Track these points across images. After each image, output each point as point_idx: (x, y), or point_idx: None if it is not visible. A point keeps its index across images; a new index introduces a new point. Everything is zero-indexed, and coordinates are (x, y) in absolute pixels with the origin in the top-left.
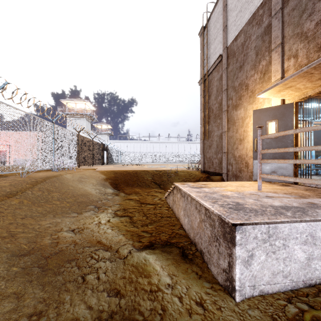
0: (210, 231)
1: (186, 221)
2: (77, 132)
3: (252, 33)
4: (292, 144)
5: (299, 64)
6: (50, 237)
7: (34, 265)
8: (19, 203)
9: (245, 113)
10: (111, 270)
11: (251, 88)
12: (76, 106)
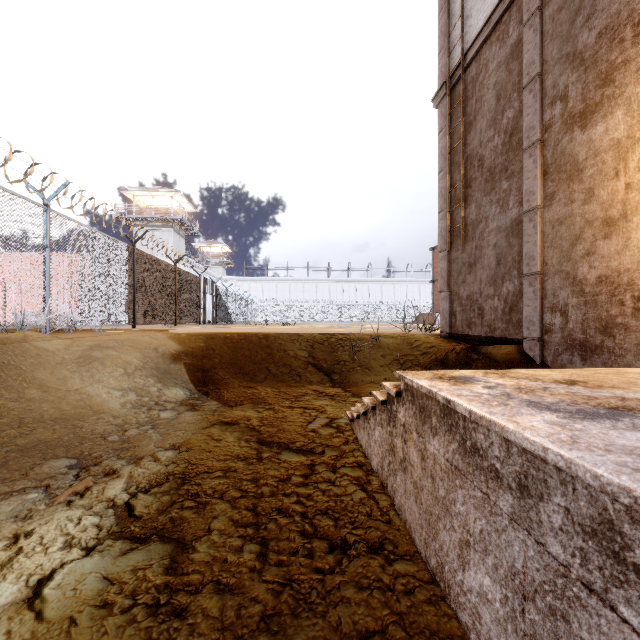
0: None
1: None
2: (131, 241)
3: None
4: None
5: None
6: None
7: None
8: None
9: (633, 122)
10: None
11: None
12: (155, 203)
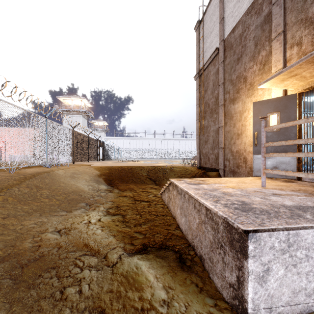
0: (212, 235)
1: (183, 221)
2: (72, 127)
3: (251, 23)
4: (295, 138)
5: (303, 52)
6: (31, 240)
7: (5, 275)
8: (3, 201)
9: (243, 107)
10: (96, 281)
11: (249, 80)
12: (73, 103)
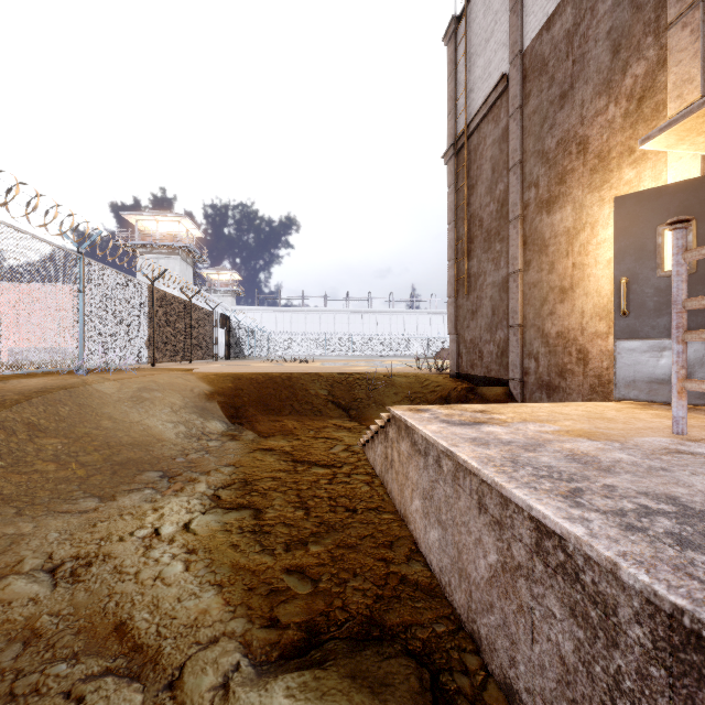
0: (574, 642)
1: (433, 537)
2: (150, 280)
3: None
4: None
5: None
6: None
7: None
8: None
9: (576, 218)
10: None
11: (595, 147)
12: (160, 228)
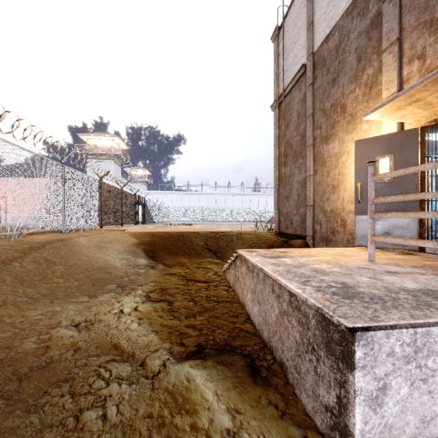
0: (299, 333)
1: (255, 310)
2: (100, 177)
3: (352, 29)
4: (416, 191)
5: (428, 69)
6: (36, 339)
7: None
8: None
9: (340, 147)
10: (129, 401)
11: (349, 110)
12: (101, 143)
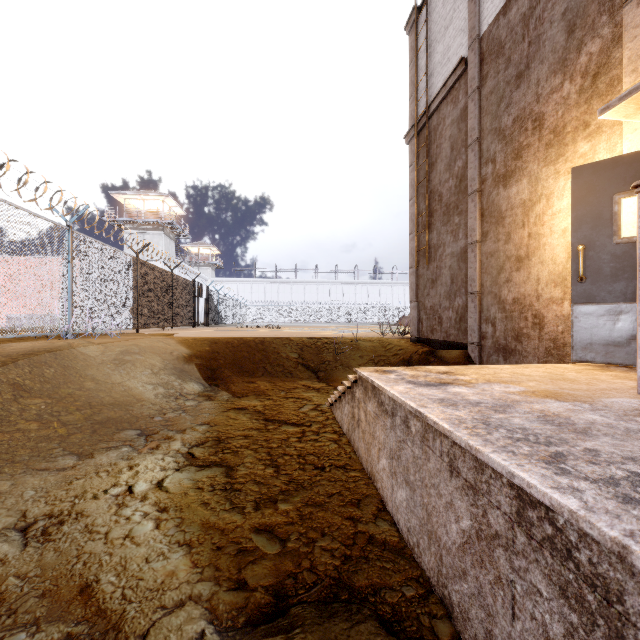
0: (565, 625)
1: (400, 497)
2: (135, 252)
3: None
4: None
5: None
6: None
7: None
8: None
9: (532, 190)
10: None
11: (551, 123)
12: (146, 207)
